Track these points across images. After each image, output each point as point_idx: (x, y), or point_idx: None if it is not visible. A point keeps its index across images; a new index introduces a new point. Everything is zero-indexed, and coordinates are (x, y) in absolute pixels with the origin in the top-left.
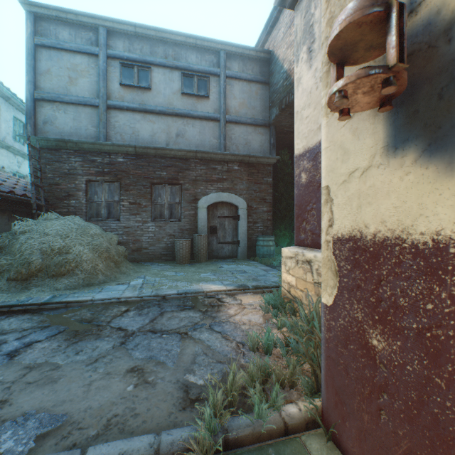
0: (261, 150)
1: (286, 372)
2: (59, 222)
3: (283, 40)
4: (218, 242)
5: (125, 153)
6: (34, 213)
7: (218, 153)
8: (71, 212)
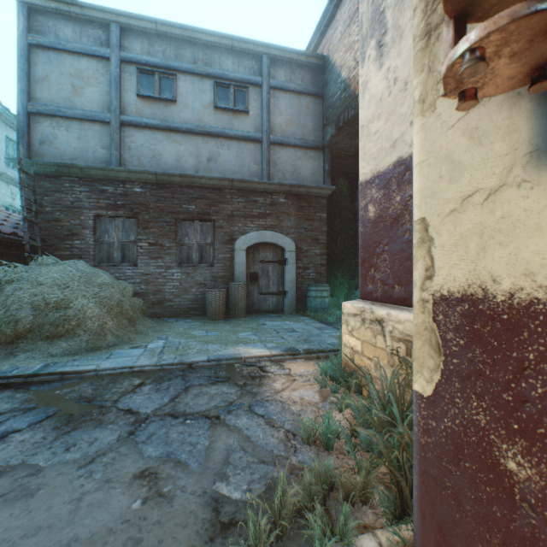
0: (314, 178)
1: (356, 481)
2: (57, 268)
3: (340, 41)
4: (260, 292)
5: (143, 182)
6: (27, 257)
7: (260, 182)
8: (75, 255)
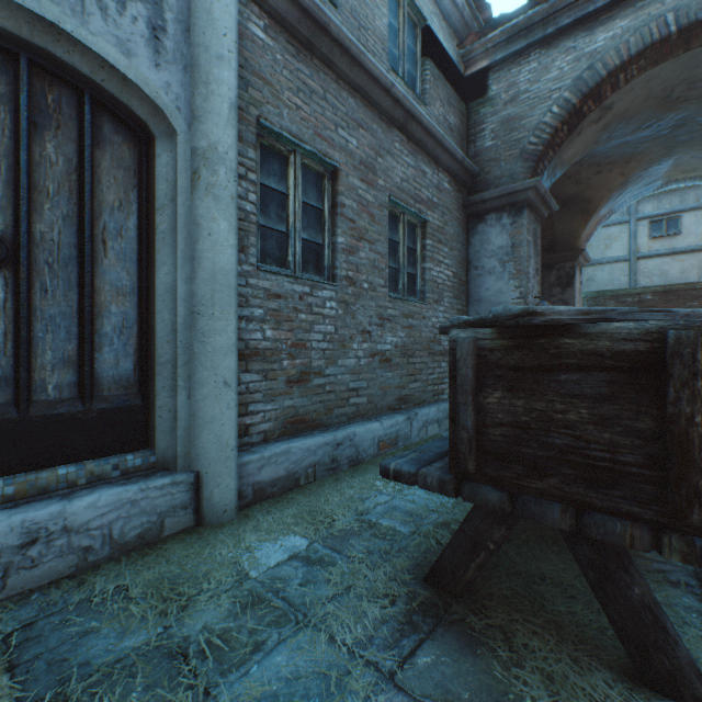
0: None
1: None
2: None
3: None
4: None
5: (652, 292)
6: None
7: None
8: None
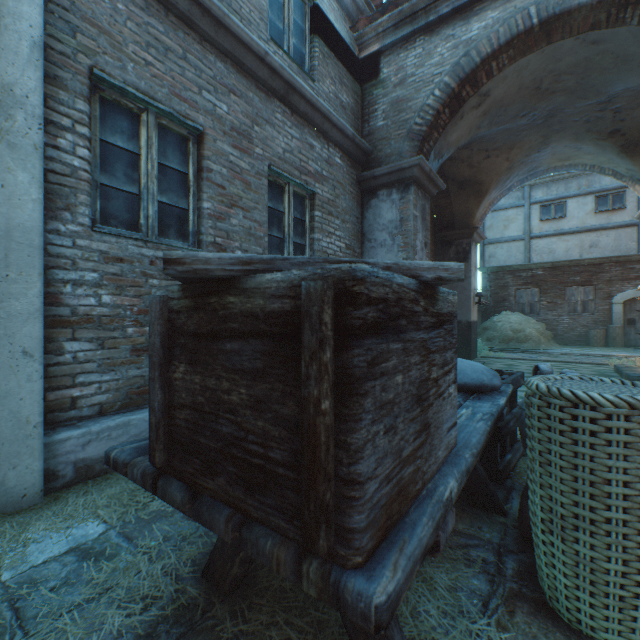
0: None
1: None
2: (513, 317)
3: None
4: (636, 332)
5: (543, 268)
6: (490, 312)
7: (635, 255)
8: (504, 310)
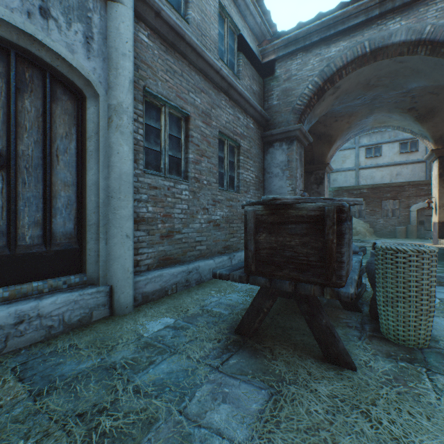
0: None
1: None
2: None
3: None
4: (424, 229)
5: (367, 188)
6: None
7: (424, 181)
8: None
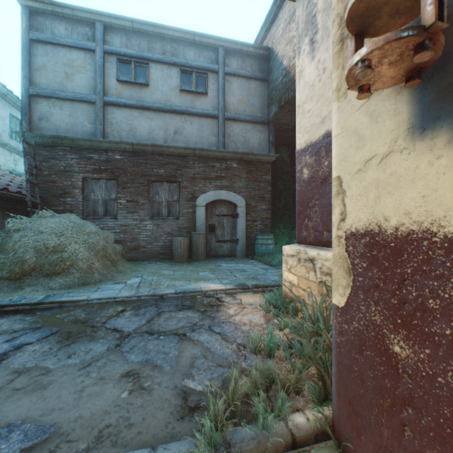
0: (260, 148)
1: (291, 377)
2: (54, 219)
3: (282, 36)
4: (217, 240)
5: (122, 151)
6: (29, 211)
7: (217, 151)
8: (67, 210)
